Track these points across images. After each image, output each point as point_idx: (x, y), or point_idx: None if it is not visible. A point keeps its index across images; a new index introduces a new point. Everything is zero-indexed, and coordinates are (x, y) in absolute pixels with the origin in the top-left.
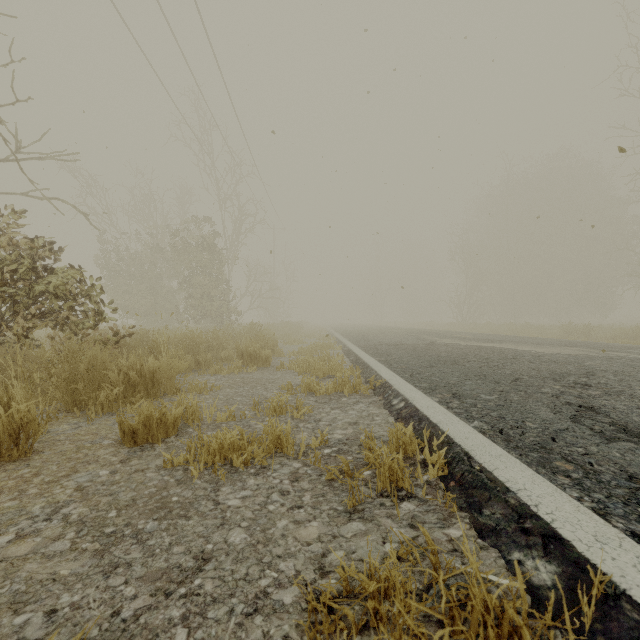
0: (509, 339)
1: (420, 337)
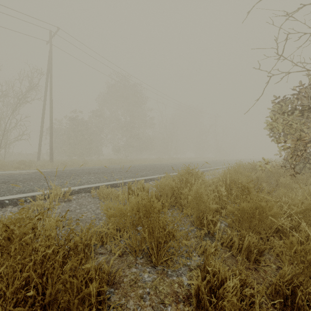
0: None
1: None
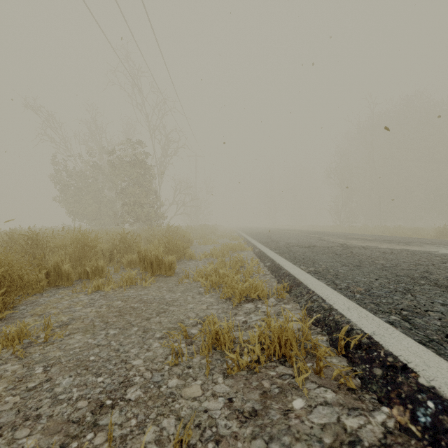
0: (415, 241)
1: (323, 238)
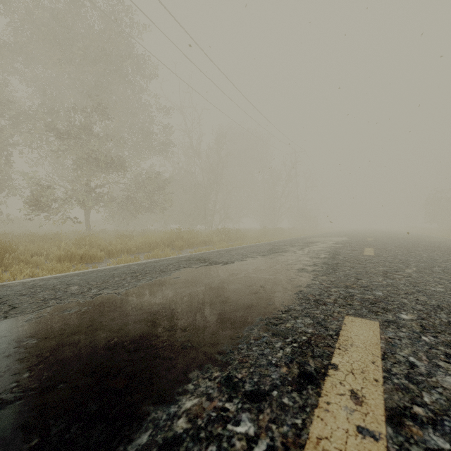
0: None
1: None
